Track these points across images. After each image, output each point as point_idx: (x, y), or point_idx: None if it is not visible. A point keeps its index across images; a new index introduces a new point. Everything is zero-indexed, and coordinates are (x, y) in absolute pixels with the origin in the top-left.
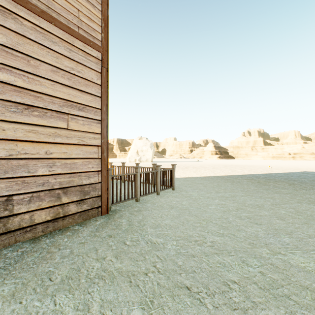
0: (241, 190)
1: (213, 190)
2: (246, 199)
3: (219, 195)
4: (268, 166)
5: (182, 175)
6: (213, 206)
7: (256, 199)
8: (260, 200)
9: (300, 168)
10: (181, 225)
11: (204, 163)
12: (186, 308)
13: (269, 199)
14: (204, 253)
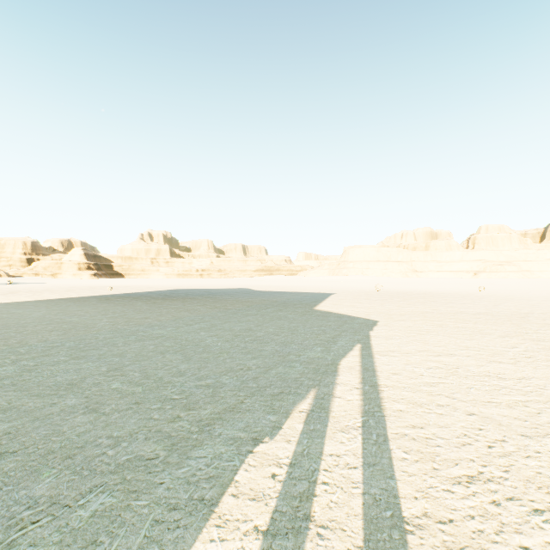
0: (79, 305)
1: (45, 307)
2: (75, 309)
3: (50, 309)
4: (153, 285)
5: (3, 301)
6: (37, 314)
7: (84, 308)
8: (86, 308)
9: (182, 286)
10: (2, 322)
11: (56, 285)
12: (4, 330)
13: (96, 307)
14: (18, 324)
